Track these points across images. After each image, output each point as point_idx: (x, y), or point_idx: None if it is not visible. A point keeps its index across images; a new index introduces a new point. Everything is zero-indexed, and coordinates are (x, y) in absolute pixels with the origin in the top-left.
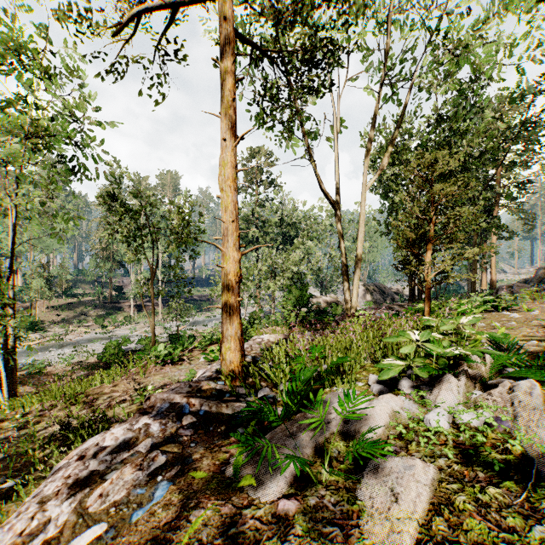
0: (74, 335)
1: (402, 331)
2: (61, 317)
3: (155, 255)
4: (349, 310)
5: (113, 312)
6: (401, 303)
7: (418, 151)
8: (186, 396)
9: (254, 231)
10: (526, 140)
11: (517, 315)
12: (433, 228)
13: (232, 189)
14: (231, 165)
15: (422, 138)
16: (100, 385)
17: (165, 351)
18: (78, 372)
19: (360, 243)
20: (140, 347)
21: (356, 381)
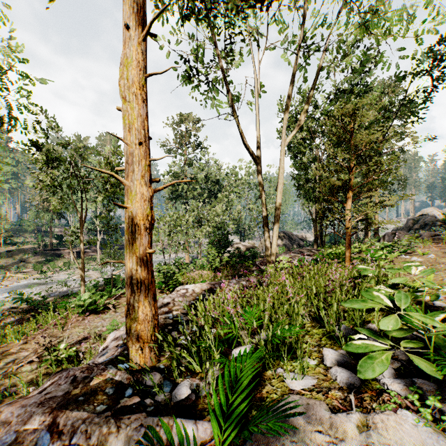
0: (11, 281)
1: (367, 292)
2: (0, 264)
3: (93, 207)
4: (269, 255)
5: (53, 258)
6: (309, 248)
7: (321, 120)
8: (56, 408)
9: (183, 186)
10: (410, 112)
11: (419, 259)
12: (353, 177)
13: (139, 99)
14: (137, 65)
15: (327, 108)
16: (9, 343)
17: (89, 300)
18: (9, 319)
19: (280, 193)
20: (75, 291)
21: (303, 354)
